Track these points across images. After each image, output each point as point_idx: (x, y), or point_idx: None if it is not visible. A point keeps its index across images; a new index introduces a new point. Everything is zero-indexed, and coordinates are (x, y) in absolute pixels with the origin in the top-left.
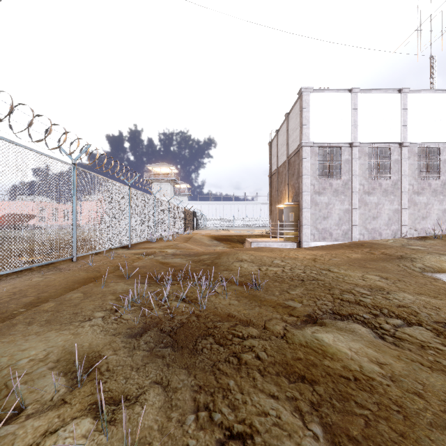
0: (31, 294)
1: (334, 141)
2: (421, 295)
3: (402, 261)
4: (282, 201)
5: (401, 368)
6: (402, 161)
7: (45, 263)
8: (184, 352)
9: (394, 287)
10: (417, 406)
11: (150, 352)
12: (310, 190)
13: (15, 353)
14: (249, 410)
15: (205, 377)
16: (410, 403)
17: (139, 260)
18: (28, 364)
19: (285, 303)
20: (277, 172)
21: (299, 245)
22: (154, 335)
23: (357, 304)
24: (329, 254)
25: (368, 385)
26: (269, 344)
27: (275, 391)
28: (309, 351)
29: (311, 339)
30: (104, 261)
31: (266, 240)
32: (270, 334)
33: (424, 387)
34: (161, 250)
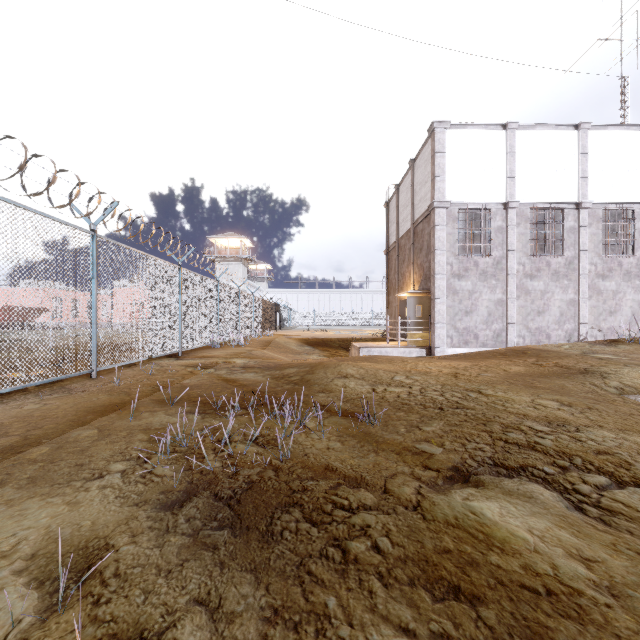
0: (16, 431)
1: (481, 200)
2: (628, 433)
3: (588, 377)
4: (405, 288)
5: (623, 571)
6: (580, 229)
7: (47, 381)
8: (251, 539)
9: (583, 419)
10: None
11: (193, 538)
12: (446, 272)
13: None
14: None
15: (286, 589)
16: None
17: (191, 375)
18: None
19: (416, 447)
20: (396, 246)
21: (429, 353)
22: (203, 505)
23: (531, 450)
24: (476, 366)
25: (574, 605)
26: (394, 522)
27: (410, 621)
28: (463, 536)
29: (464, 513)
30: (138, 378)
31: (381, 345)
32: (395, 503)
33: None
34: (226, 360)
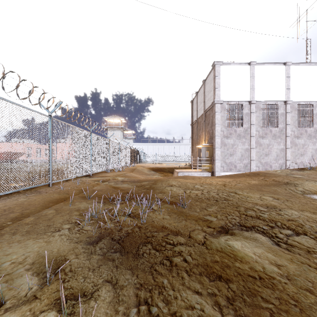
0: (17, 211)
1: (238, 99)
2: (304, 212)
3: (288, 186)
4: (200, 143)
5: (294, 269)
6: (286, 114)
7: (29, 188)
8: (129, 256)
9: (283, 205)
10: (309, 301)
11: (103, 256)
12: (220, 135)
13: (1, 257)
14: (179, 304)
15: (145, 276)
16: (304, 298)
17: (97, 185)
18: (10, 266)
19: (204, 218)
20: (196, 122)
21: (212, 174)
22: (107, 243)
23: (257, 219)
24: (234, 180)
25: (270, 283)
26: (193, 250)
27: (199, 289)
28: (224, 255)
29: (225, 246)
30: (72, 186)
31: (189, 171)
32: (194, 242)
33: (313, 285)
34: (113, 178)
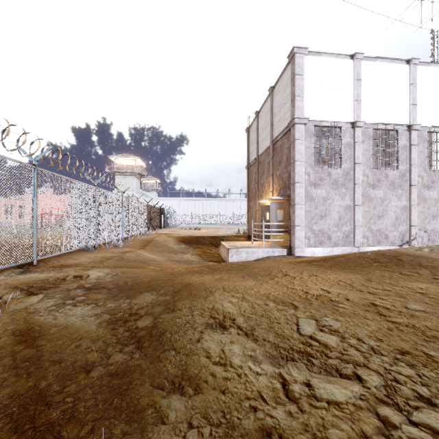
0: None
1: (334, 118)
2: None
3: None
4: (264, 196)
5: None
6: (411, 147)
7: None
8: None
9: None
10: None
11: None
12: (304, 181)
13: None
14: None
15: None
16: None
17: None
18: None
19: None
20: (256, 161)
21: (290, 252)
22: None
23: None
24: (372, 282)
25: None
26: None
27: None
28: None
29: None
30: None
31: (248, 245)
32: None
33: None
34: (80, 273)
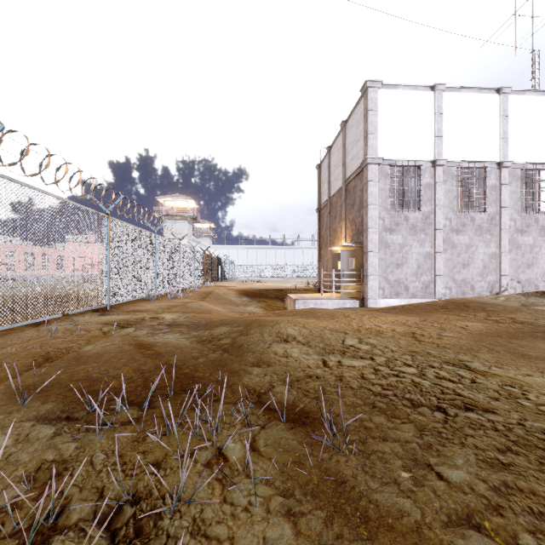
0: None
1: (411, 157)
2: None
3: None
4: (336, 243)
5: None
6: (501, 187)
7: None
8: None
9: None
10: None
11: None
12: (378, 226)
13: None
14: None
15: None
16: None
17: (101, 338)
18: None
19: None
20: (328, 204)
21: (362, 304)
22: None
23: None
24: (426, 322)
25: None
26: None
27: None
28: None
29: None
30: (31, 343)
31: (316, 297)
32: None
33: None
34: (155, 316)
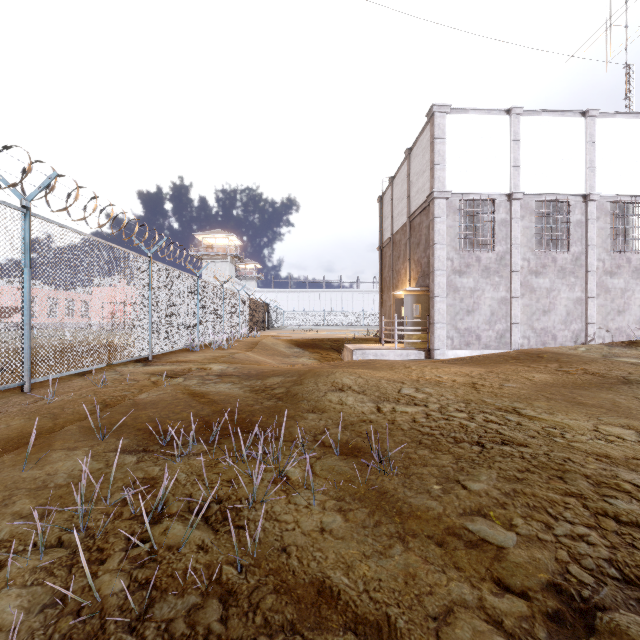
0: None
1: (484, 190)
2: None
3: (635, 389)
4: (400, 286)
5: None
6: (587, 223)
7: None
8: None
9: None
10: None
11: None
12: (446, 268)
13: None
14: None
15: None
16: None
17: (152, 387)
18: None
19: (468, 529)
20: (391, 242)
21: (428, 355)
22: None
23: None
24: (492, 373)
25: None
26: None
27: None
28: None
29: None
30: (84, 391)
31: (377, 347)
32: None
33: None
34: (201, 366)
